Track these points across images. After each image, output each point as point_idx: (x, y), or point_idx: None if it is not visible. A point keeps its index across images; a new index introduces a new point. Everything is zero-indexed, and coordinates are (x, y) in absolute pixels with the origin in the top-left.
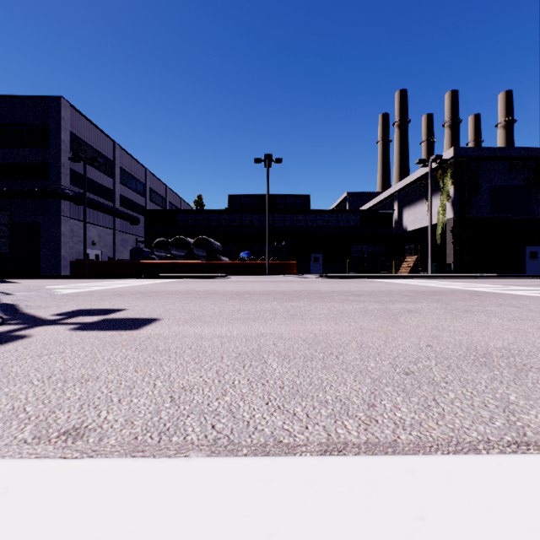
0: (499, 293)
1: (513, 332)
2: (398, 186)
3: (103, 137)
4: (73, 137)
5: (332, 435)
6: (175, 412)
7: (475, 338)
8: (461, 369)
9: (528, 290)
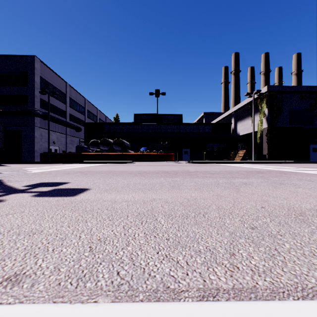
0: (297, 172)
1: (314, 198)
2: (234, 108)
3: (59, 80)
4: (42, 79)
5: (207, 281)
6: (92, 260)
7: (291, 202)
8: (289, 225)
9: (314, 170)
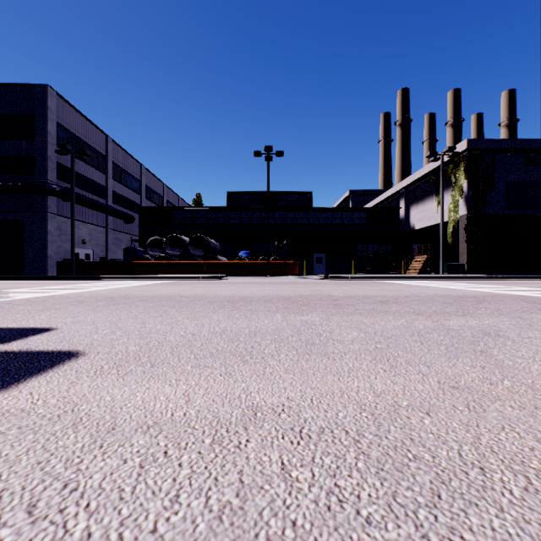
0: None
1: None
2: (405, 182)
3: (94, 131)
4: (61, 128)
5: None
6: None
7: None
8: None
9: None
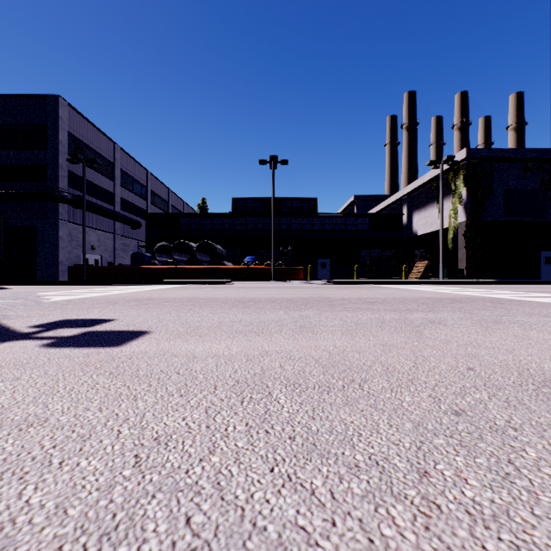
0: (521, 300)
1: None
2: (408, 188)
3: (103, 139)
4: (72, 137)
5: (376, 542)
6: (136, 487)
7: (522, 358)
8: (526, 406)
9: None
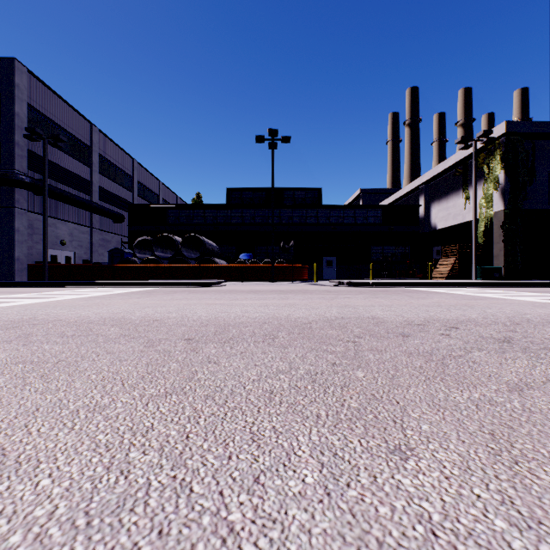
0: None
1: None
2: (426, 176)
3: (76, 117)
4: (34, 111)
5: None
6: None
7: None
8: None
9: None
